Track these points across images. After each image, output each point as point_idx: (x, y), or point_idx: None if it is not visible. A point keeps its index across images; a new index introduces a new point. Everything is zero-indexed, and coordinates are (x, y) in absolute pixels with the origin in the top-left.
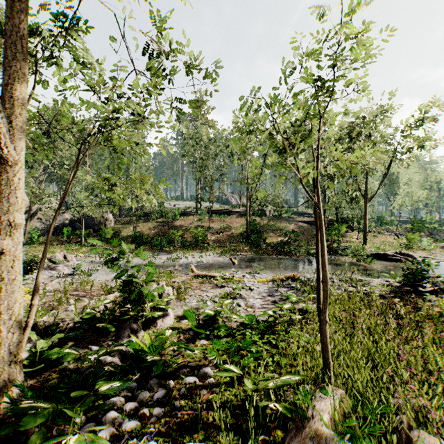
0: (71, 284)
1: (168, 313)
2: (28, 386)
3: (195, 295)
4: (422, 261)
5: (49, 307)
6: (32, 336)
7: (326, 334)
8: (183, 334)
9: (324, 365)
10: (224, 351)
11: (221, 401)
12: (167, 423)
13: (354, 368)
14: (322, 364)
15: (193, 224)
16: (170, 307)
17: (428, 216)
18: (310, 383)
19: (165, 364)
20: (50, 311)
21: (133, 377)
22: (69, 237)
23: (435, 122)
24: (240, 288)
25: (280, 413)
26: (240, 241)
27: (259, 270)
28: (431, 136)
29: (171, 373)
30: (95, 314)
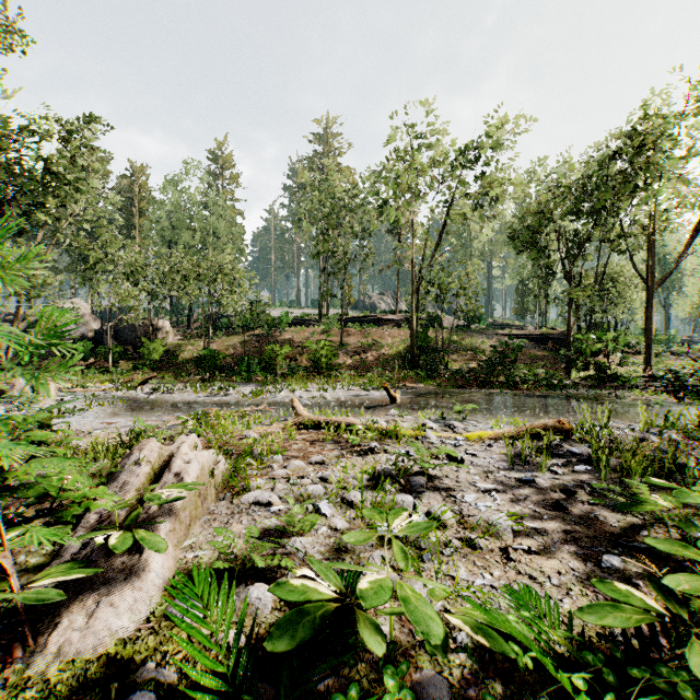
0: None
1: (143, 561)
2: None
3: (289, 478)
4: None
5: None
6: None
7: None
8: None
9: None
10: None
11: None
12: None
13: None
14: None
15: (313, 339)
16: (146, 540)
17: None
18: None
19: None
20: None
21: None
22: (86, 359)
23: None
24: (427, 458)
25: None
26: (399, 367)
27: (454, 413)
28: None
29: None
30: None
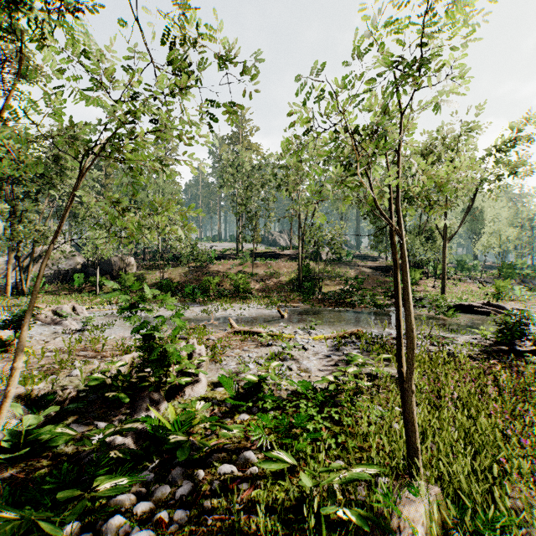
0: (79, 342)
1: (199, 378)
2: (8, 477)
3: (235, 356)
4: (521, 313)
5: (48, 371)
6: (16, 409)
7: (412, 409)
8: (218, 406)
9: (408, 451)
10: (271, 429)
11: (268, 500)
12: (192, 533)
13: (449, 454)
14: (406, 449)
15: (233, 269)
16: (202, 371)
17: (519, 260)
18: (390, 477)
19: (193, 447)
20: (50, 376)
21: (150, 464)
22: (80, 285)
23: (530, 143)
24: (291, 348)
25: (351, 521)
26: (290, 289)
27: (314, 325)
28: (525, 160)
29: (200, 459)
30: (104, 380)
